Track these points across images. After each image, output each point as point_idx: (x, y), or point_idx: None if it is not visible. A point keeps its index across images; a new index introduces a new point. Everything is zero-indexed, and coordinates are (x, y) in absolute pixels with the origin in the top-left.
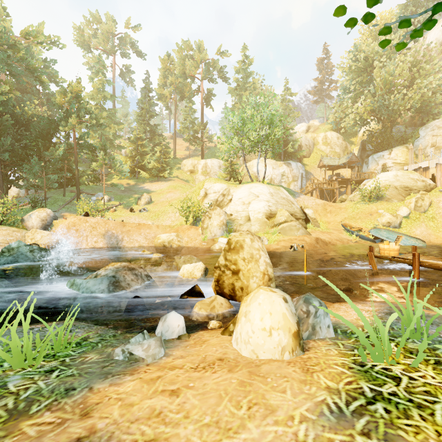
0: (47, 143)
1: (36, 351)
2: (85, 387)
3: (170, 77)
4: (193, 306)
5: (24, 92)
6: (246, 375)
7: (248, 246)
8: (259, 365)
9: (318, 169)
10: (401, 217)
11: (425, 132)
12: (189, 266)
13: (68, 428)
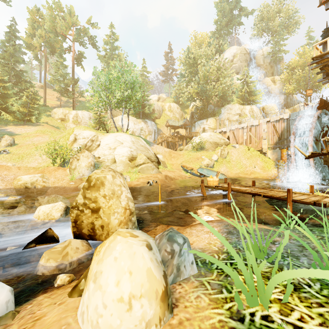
0: None
1: None
2: None
3: (40, 30)
4: (42, 255)
5: None
6: None
7: (109, 183)
8: None
9: (165, 128)
10: (214, 161)
11: (224, 111)
12: (46, 207)
13: None
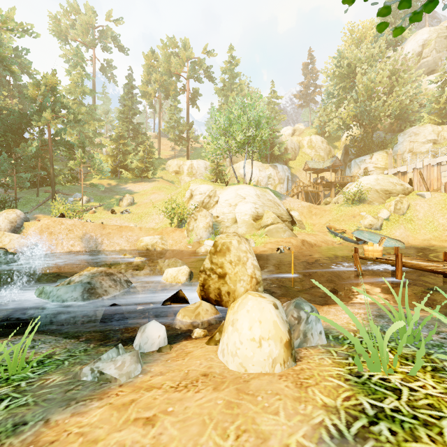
0: (18, 138)
1: None
2: (39, 420)
3: (155, 74)
4: (176, 313)
5: None
6: (234, 393)
7: (235, 249)
8: (248, 381)
9: (303, 172)
10: (382, 219)
11: (403, 138)
12: (173, 270)
13: None
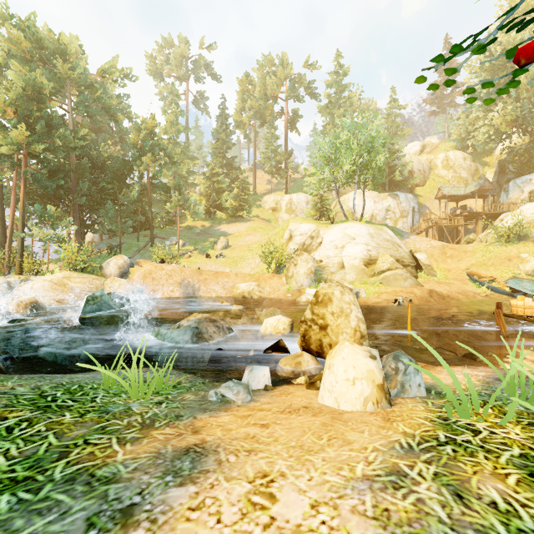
0: (122, 185)
1: (146, 387)
2: (190, 416)
3: (249, 100)
4: (277, 361)
5: (98, 131)
6: (329, 419)
7: (337, 300)
8: (342, 413)
9: (435, 201)
10: None
11: None
12: (273, 319)
13: (185, 438)
